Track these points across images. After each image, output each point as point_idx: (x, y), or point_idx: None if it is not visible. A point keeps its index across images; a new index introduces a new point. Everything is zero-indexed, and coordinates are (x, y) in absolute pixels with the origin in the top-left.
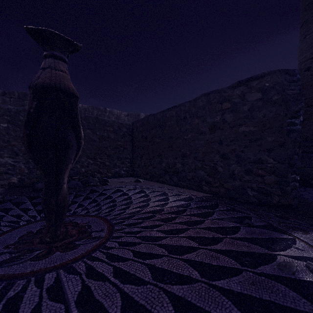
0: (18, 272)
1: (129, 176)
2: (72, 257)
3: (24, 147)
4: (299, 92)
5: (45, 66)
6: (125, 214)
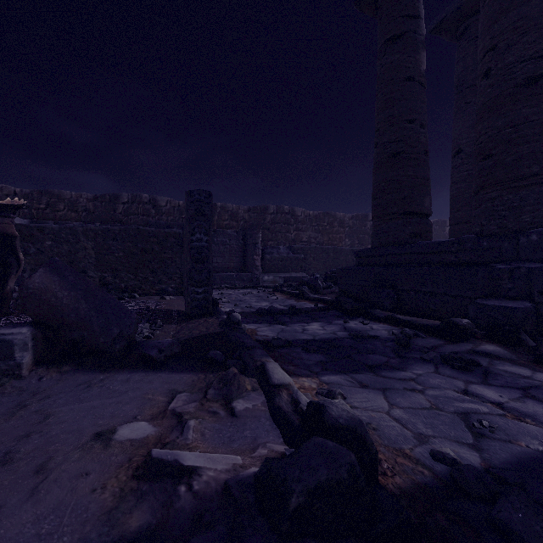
0: None
1: (180, 295)
2: None
3: None
4: (194, 212)
5: None
6: None
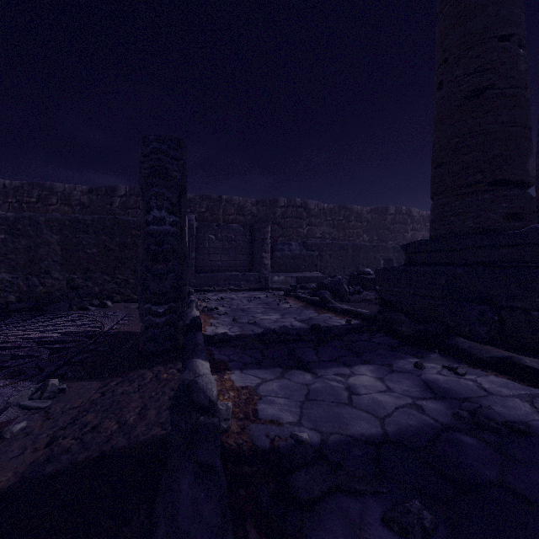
0: None
1: None
2: None
3: None
4: (149, 171)
5: None
6: None
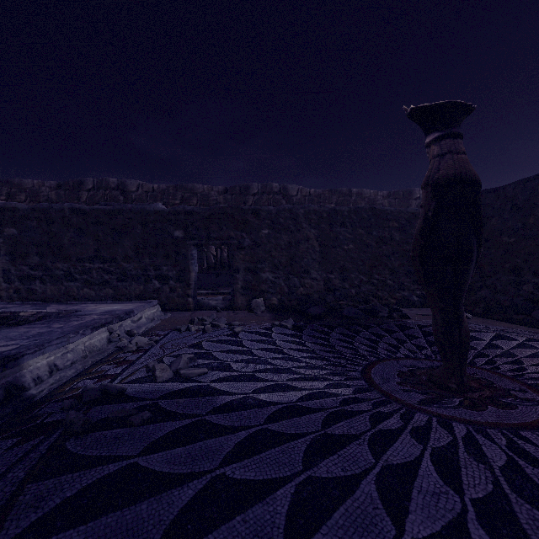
0: (467, 418)
1: (427, 307)
2: (530, 420)
3: (412, 262)
4: None
5: (443, 152)
6: (533, 373)
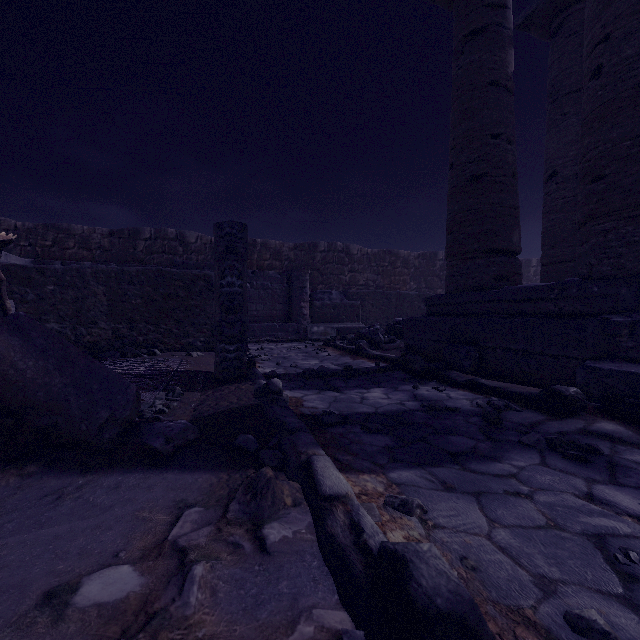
0: None
1: (211, 350)
2: None
3: None
4: (224, 249)
5: None
6: None
